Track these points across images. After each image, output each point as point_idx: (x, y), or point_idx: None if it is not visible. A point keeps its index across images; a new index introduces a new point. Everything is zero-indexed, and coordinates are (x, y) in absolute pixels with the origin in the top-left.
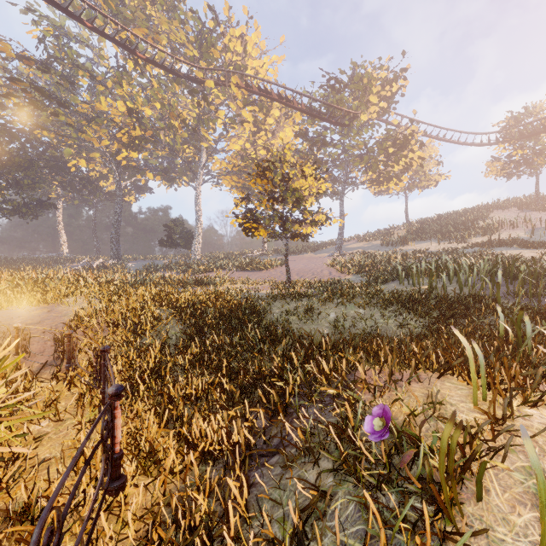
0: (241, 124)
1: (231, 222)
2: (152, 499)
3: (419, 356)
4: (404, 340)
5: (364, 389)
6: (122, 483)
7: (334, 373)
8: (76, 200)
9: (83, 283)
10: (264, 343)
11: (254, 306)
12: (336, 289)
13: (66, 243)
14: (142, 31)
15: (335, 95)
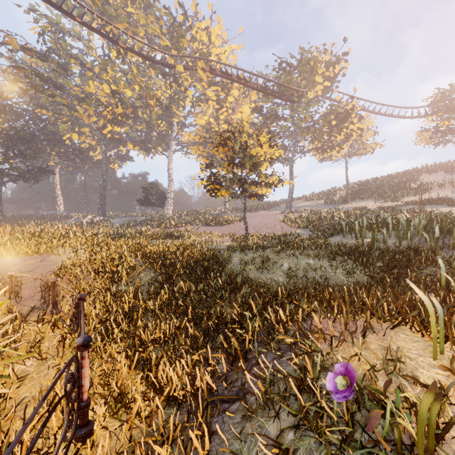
0: (206, 102)
1: (197, 184)
2: (119, 443)
3: (370, 305)
4: (354, 290)
5: (320, 339)
6: (89, 430)
7: (290, 320)
8: (70, 167)
9: (72, 236)
10: (225, 290)
11: (217, 257)
12: (288, 242)
13: (62, 203)
14: (123, 26)
15: (286, 76)
